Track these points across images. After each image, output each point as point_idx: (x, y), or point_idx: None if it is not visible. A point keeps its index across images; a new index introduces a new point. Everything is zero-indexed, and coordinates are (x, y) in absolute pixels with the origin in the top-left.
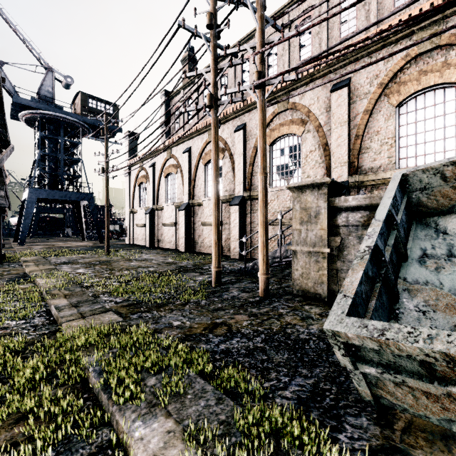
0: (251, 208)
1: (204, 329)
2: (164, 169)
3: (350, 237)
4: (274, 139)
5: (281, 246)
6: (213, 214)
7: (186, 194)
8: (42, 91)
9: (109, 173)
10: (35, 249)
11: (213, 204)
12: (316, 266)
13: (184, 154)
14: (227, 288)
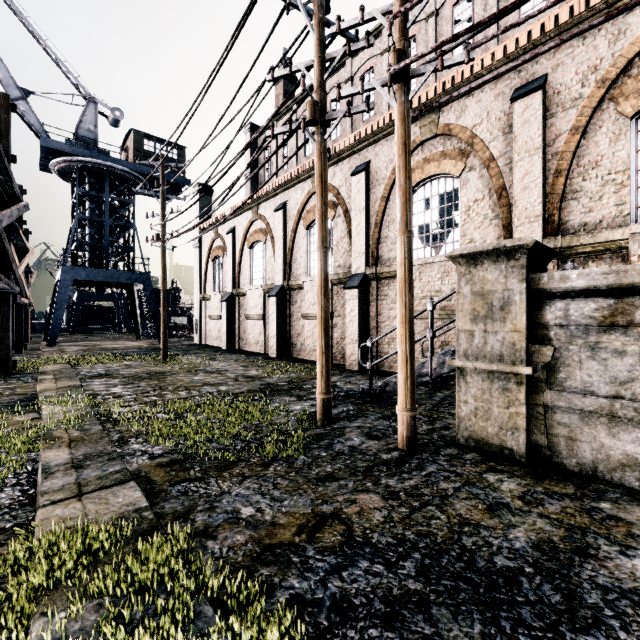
0: (378, 292)
1: (298, 530)
2: (247, 236)
3: (571, 347)
4: (415, 183)
5: (431, 357)
6: (318, 304)
7: (279, 273)
8: (81, 130)
9: (166, 242)
10: (67, 352)
11: (318, 287)
12: (504, 398)
13: (277, 213)
14: (342, 430)
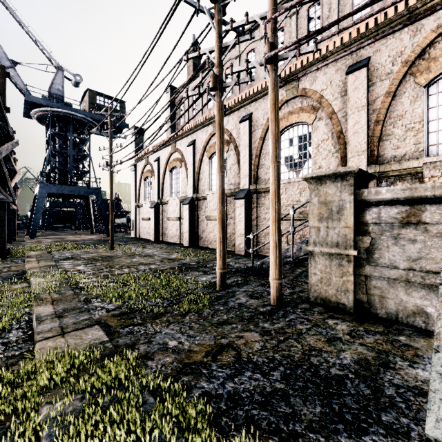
0: (258, 202)
1: (206, 354)
2: (168, 163)
3: (382, 237)
4: (282, 128)
5: (293, 245)
6: (217, 209)
7: (190, 188)
8: (52, 89)
9: (113, 167)
10: (44, 243)
11: (217, 198)
12: (339, 271)
13: (189, 148)
14: (233, 293)
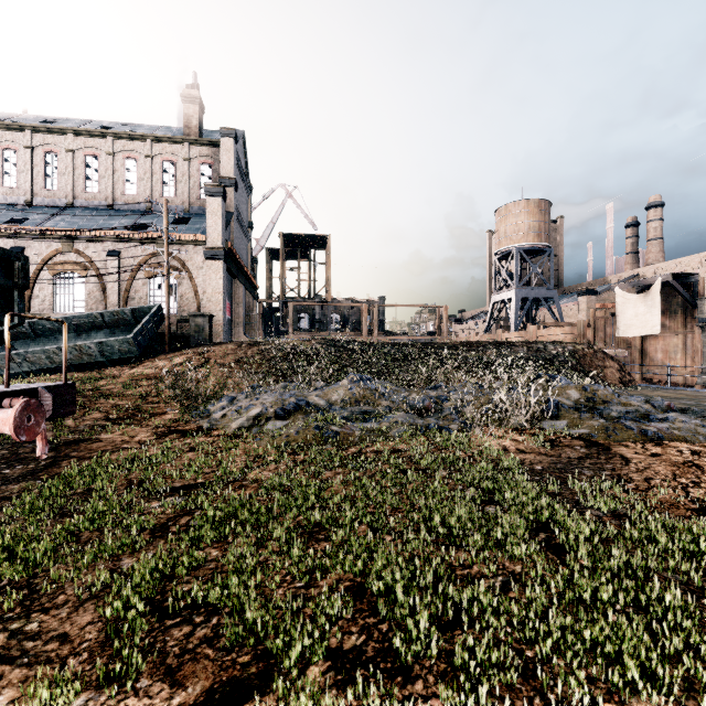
0: None
1: None
2: None
3: None
4: None
5: None
6: None
7: None
8: None
9: None
10: None
11: None
12: None
13: None
14: None
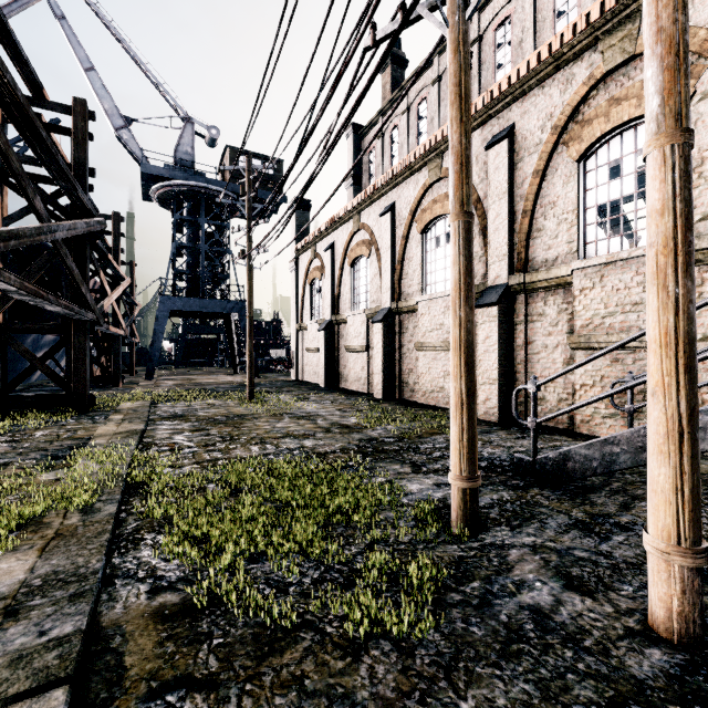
0: (527, 311)
1: None
2: (348, 251)
3: None
4: (592, 141)
5: None
6: (453, 316)
7: (385, 292)
8: (179, 154)
9: (252, 259)
10: (160, 387)
11: (453, 286)
12: None
13: (383, 218)
14: (502, 552)
